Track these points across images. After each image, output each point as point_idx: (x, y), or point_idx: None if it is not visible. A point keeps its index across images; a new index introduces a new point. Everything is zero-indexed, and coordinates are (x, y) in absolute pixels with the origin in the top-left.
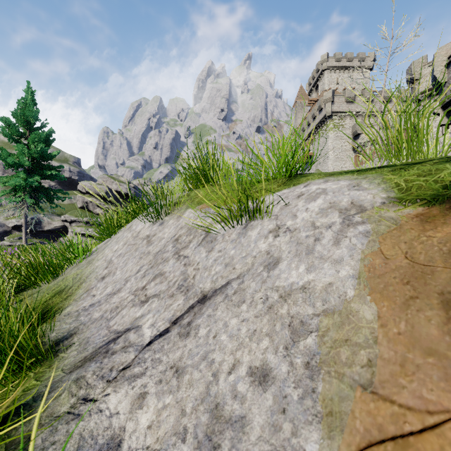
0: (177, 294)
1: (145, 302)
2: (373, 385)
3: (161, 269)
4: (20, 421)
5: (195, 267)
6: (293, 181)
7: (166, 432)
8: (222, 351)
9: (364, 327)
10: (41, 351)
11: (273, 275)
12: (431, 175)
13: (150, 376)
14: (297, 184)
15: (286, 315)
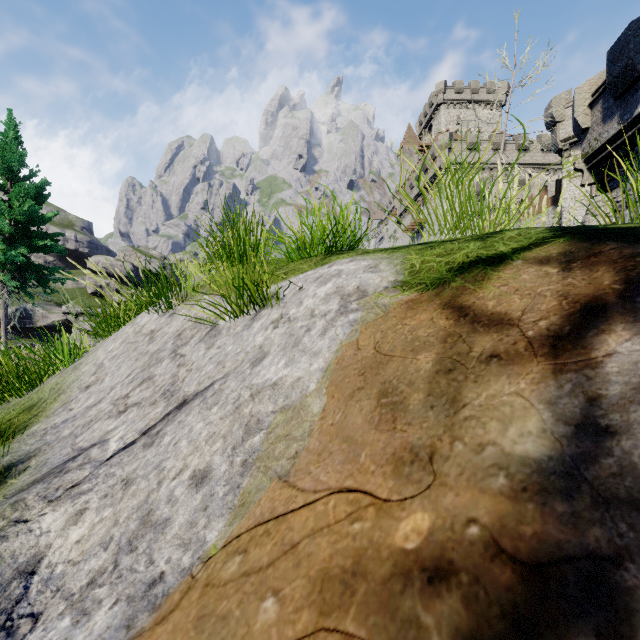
0: (160, 400)
1: (123, 413)
2: (289, 475)
3: (152, 372)
4: None
5: (189, 368)
6: (325, 260)
7: (94, 544)
8: (176, 457)
9: (308, 421)
10: None
11: (255, 372)
12: (449, 256)
13: (97, 492)
14: (324, 265)
15: (248, 414)
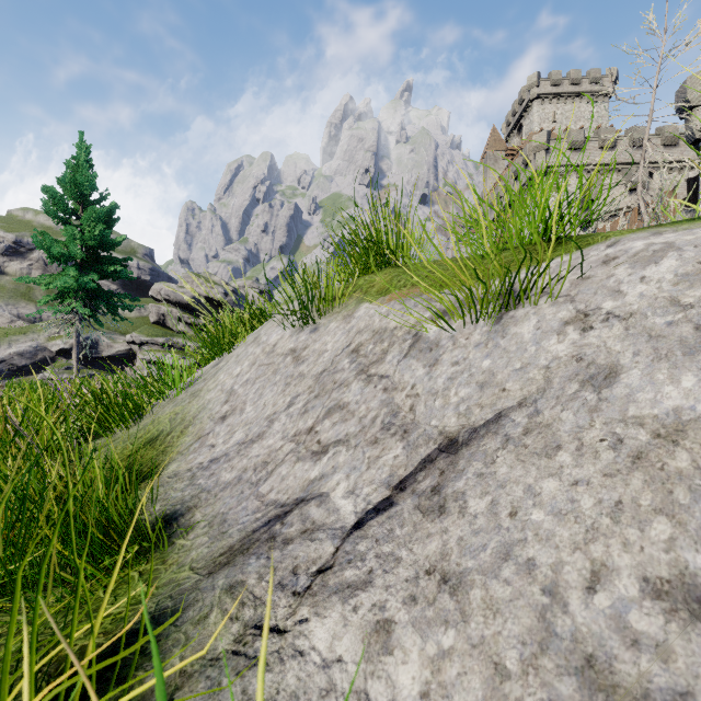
0: (384, 438)
1: (321, 454)
2: None
3: (338, 399)
4: (168, 672)
5: (409, 392)
6: (570, 244)
7: None
8: (546, 543)
9: None
10: (146, 534)
11: (614, 396)
12: None
13: (385, 588)
14: (585, 246)
15: (693, 471)
